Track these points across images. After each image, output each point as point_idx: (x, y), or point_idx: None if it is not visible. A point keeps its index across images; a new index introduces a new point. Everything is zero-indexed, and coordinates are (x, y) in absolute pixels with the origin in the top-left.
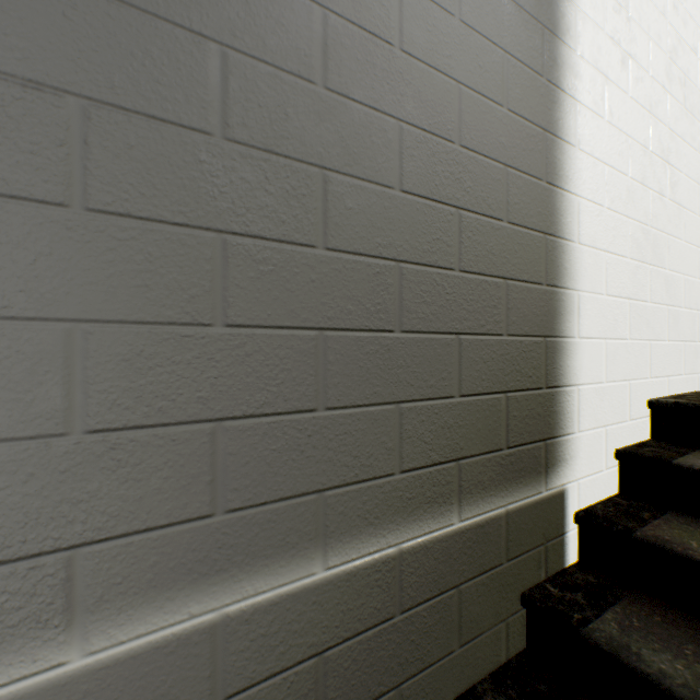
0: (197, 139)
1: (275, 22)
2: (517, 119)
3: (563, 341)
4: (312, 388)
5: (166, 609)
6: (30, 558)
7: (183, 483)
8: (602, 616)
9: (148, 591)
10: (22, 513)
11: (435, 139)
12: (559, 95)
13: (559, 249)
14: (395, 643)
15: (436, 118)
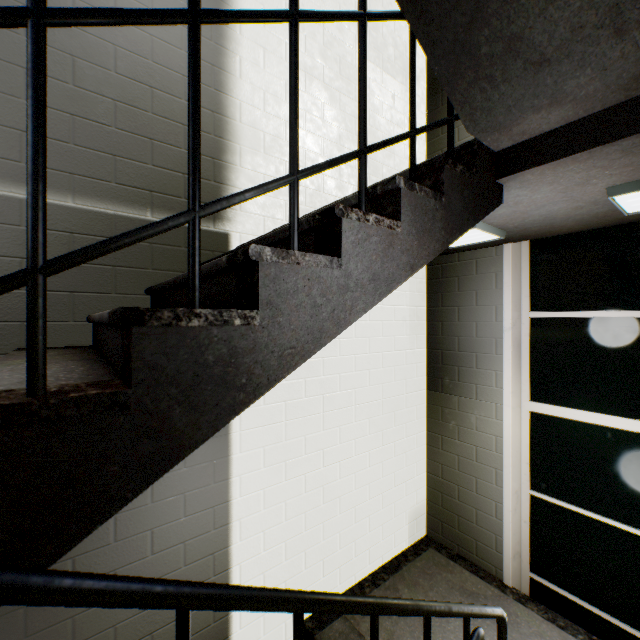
0: (15, 36)
1: (49, 0)
2: None
3: (228, 165)
4: (68, 135)
5: (2, 186)
6: None
7: (9, 147)
8: None
9: None
10: None
11: (137, 57)
12: (225, 52)
13: (225, 122)
14: None
15: (138, 48)
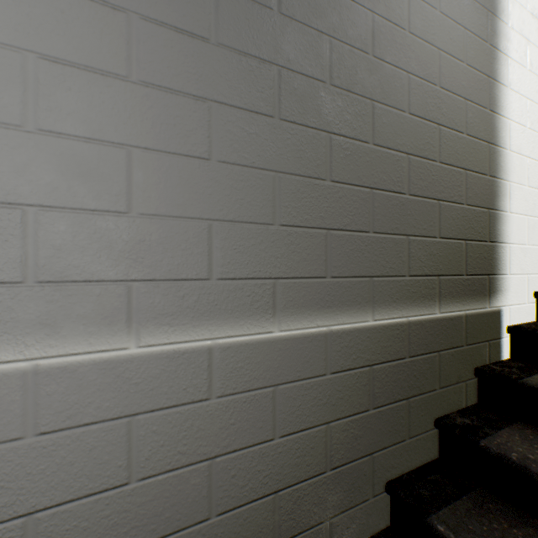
0: (319, 85)
1: (351, 22)
2: (472, 70)
3: (500, 213)
4: (367, 220)
5: (308, 319)
6: (261, 279)
7: (314, 258)
8: (531, 376)
9: (301, 308)
10: (259, 258)
11: (426, 83)
12: (497, 54)
13: (497, 154)
14: (406, 374)
15: (427, 71)
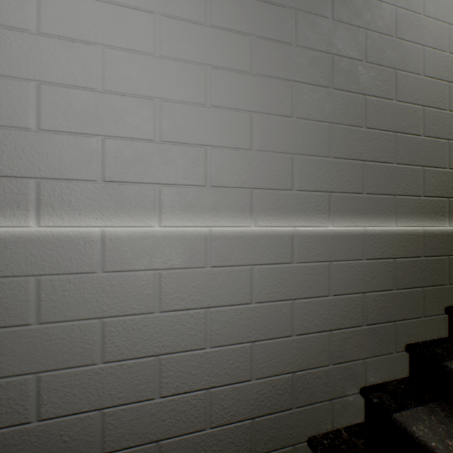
0: (358, 63)
1: (379, 17)
2: None
3: None
4: (391, 155)
5: (350, 221)
6: (321, 192)
7: (354, 180)
8: None
9: (346, 213)
10: (319, 178)
11: (438, 52)
12: None
13: None
14: (421, 268)
15: (438, 42)
